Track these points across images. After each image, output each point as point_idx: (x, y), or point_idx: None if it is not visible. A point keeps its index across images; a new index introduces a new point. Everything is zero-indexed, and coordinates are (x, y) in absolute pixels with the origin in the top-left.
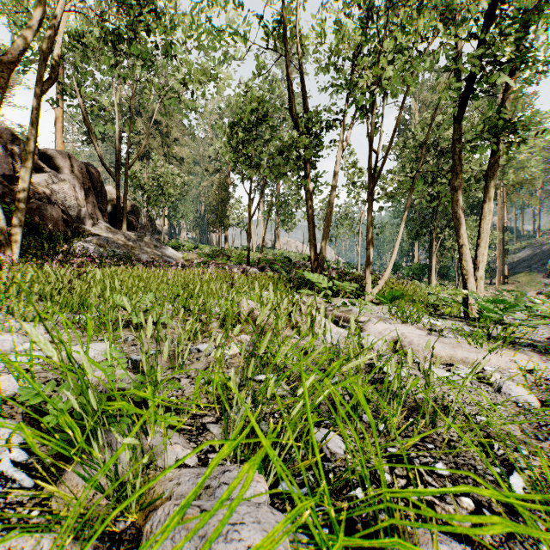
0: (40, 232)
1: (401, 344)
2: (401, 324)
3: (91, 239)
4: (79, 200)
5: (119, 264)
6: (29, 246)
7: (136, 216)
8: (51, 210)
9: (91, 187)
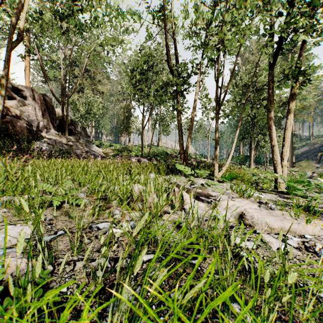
0: (12, 136)
1: (245, 217)
2: (240, 198)
3: (45, 140)
4: (38, 117)
5: (61, 156)
6: (5, 145)
7: (74, 127)
8: (19, 123)
9: (46, 109)
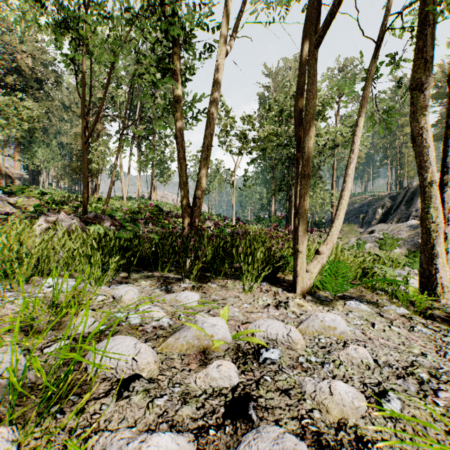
0: None
1: None
2: None
3: None
4: None
5: None
6: None
7: None
8: None
9: None
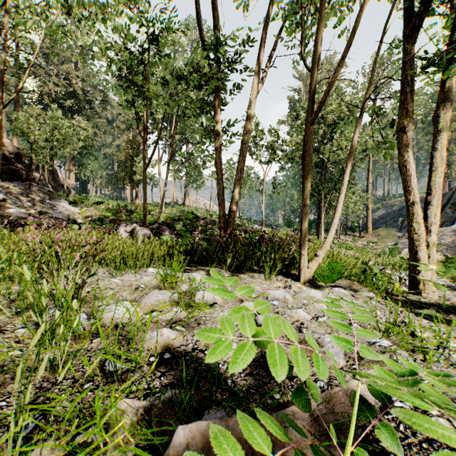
0: None
1: None
2: None
3: None
4: None
5: None
6: None
7: (27, 167)
8: None
9: None
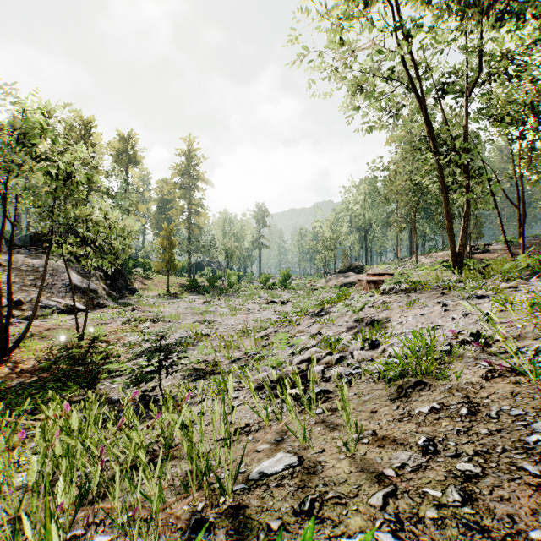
0: None
1: None
2: None
3: None
4: None
5: None
6: None
7: None
8: None
9: None
